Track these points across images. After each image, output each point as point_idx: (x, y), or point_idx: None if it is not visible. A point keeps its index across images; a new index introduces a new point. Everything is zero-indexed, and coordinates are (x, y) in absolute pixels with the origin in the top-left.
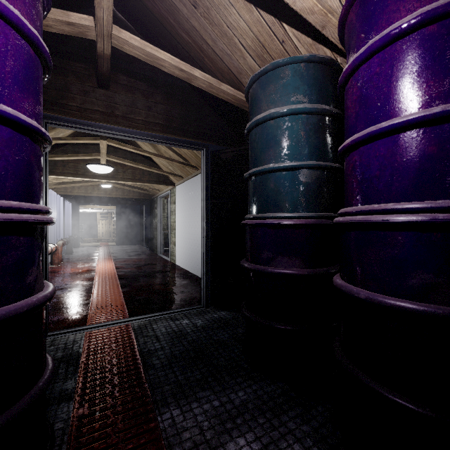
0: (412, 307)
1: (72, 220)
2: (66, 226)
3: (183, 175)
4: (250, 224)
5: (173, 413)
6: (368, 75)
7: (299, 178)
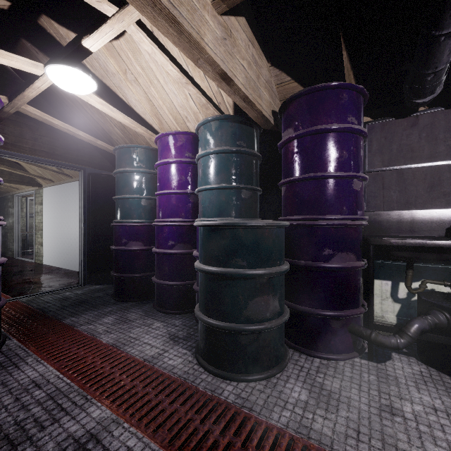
0: (168, 251)
1: None
2: None
3: (55, 179)
4: (116, 225)
5: (71, 319)
6: (160, 171)
7: (141, 203)
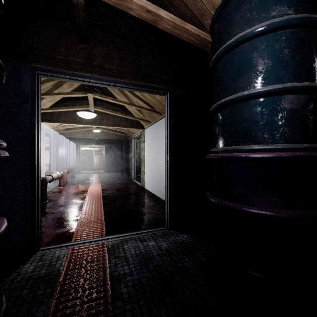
0: None
1: (75, 155)
2: (72, 159)
3: (150, 120)
4: (219, 158)
5: None
6: None
7: (283, 104)
